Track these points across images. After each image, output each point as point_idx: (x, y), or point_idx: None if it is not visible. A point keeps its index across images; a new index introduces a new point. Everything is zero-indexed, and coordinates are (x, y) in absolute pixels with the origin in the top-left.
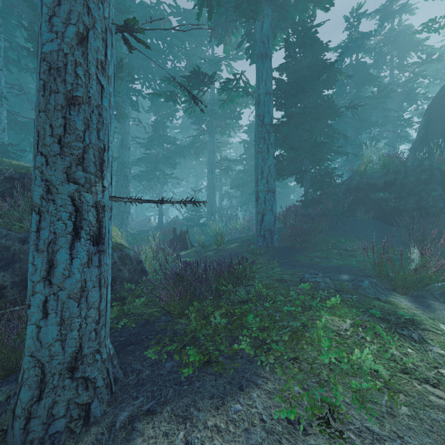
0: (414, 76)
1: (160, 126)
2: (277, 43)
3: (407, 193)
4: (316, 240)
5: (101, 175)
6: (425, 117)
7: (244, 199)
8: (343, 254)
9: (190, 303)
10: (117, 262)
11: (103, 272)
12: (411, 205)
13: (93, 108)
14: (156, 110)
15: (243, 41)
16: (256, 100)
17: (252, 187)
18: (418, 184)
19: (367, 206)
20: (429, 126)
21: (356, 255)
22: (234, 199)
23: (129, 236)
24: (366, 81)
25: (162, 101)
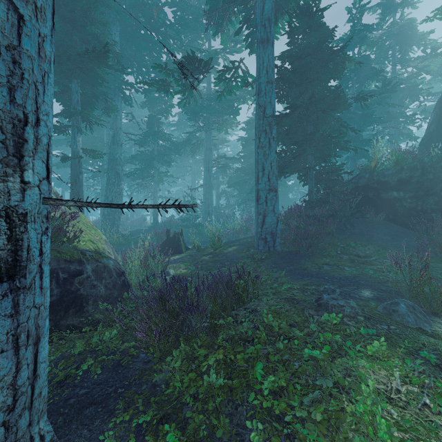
0: (417, 71)
1: (154, 123)
2: (278, 31)
3: (424, 192)
4: (322, 244)
5: (18, 163)
6: (435, 111)
7: (242, 198)
8: (356, 260)
9: (176, 338)
10: (90, 276)
11: (24, 322)
12: (430, 205)
13: None
14: (151, 105)
15: (241, 27)
16: (257, 90)
17: (249, 185)
18: (437, 182)
19: (378, 206)
20: (440, 121)
21: (370, 262)
22: (231, 198)
23: (120, 238)
24: (369, 74)
25: (156, 96)
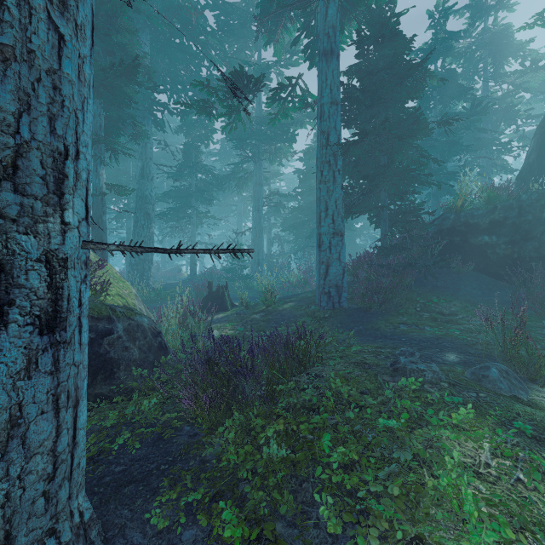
0: (513, 88)
1: (192, 152)
2: (345, 40)
3: (522, 237)
4: (398, 299)
5: (58, 202)
6: (536, 138)
7: (299, 245)
8: (439, 319)
9: (227, 407)
10: (122, 337)
11: (65, 381)
12: (529, 253)
13: (40, 73)
14: (188, 130)
15: (299, 35)
16: (319, 112)
17: (308, 229)
18: (537, 224)
19: (465, 253)
20: (542, 150)
21: (456, 321)
22: (286, 244)
23: (151, 292)
24: (455, 92)
25: (195, 119)
